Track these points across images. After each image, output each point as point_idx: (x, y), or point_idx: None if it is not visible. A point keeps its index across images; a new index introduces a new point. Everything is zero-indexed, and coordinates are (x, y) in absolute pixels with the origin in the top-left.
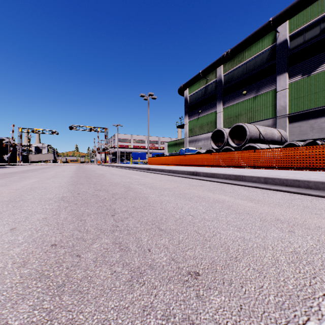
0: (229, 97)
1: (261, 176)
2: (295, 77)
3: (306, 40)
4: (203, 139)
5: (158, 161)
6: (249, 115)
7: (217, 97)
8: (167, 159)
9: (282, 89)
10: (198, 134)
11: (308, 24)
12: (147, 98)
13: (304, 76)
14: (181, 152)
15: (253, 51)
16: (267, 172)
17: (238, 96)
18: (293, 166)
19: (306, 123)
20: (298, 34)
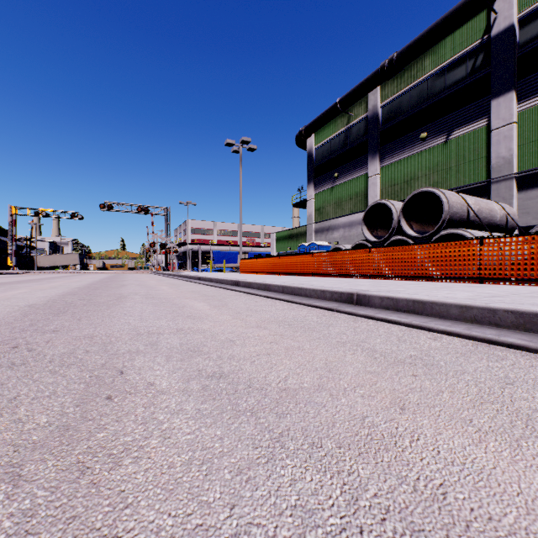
0: (393, 146)
1: None
2: (531, 100)
3: None
4: (342, 226)
5: (258, 266)
6: (433, 178)
7: (369, 147)
8: (276, 263)
9: (502, 124)
10: (333, 218)
11: None
12: (239, 149)
13: None
14: (300, 249)
15: (441, 55)
16: None
17: (411, 144)
18: None
19: None
20: None
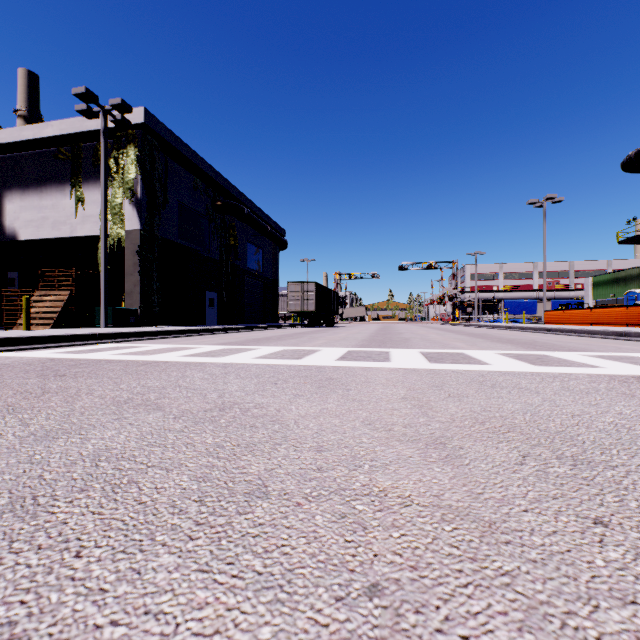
0: None
1: None
2: None
3: None
4: None
5: (566, 317)
6: None
7: None
8: (586, 315)
9: None
10: None
11: None
12: (542, 204)
13: None
14: (628, 297)
15: None
16: None
17: None
18: None
19: None
20: None
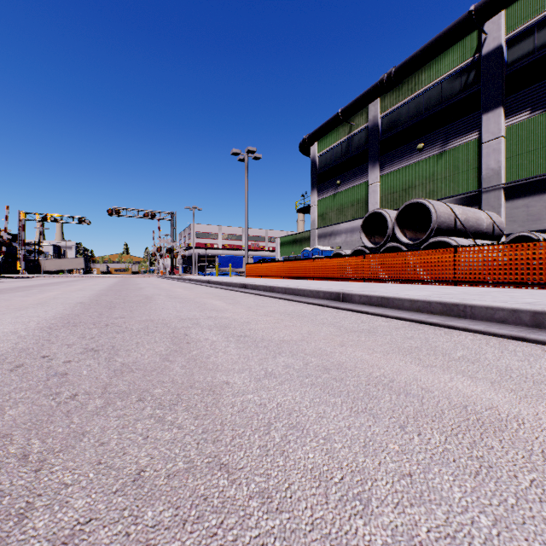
0: (392, 155)
1: (524, 309)
2: (517, 116)
3: (539, 45)
4: (344, 231)
5: (263, 270)
6: (429, 187)
7: (370, 156)
8: (280, 267)
9: (492, 138)
10: (336, 223)
11: (543, 14)
12: (244, 157)
13: (535, 112)
14: (304, 254)
15: (437, 71)
16: (507, 296)
17: (409, 154)
18: (545, 281)
19: (539, 200)
20: (524, 35)
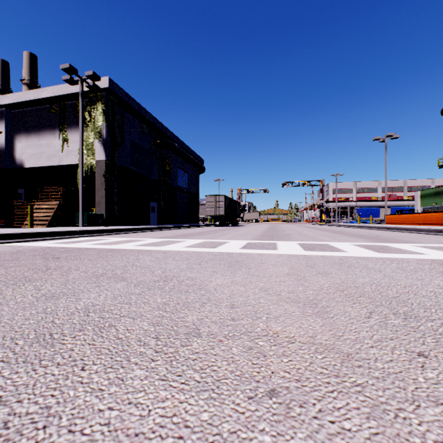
0: None
1: None
2: None
3: None
4: None
5: (401, 219)
6: None
7: None
8: (416, 217)
9: None
10: None
11: None
12: (384, 140)
13: None
14: None
15: None
16: None
17: None
18: None
19: None
20: None
